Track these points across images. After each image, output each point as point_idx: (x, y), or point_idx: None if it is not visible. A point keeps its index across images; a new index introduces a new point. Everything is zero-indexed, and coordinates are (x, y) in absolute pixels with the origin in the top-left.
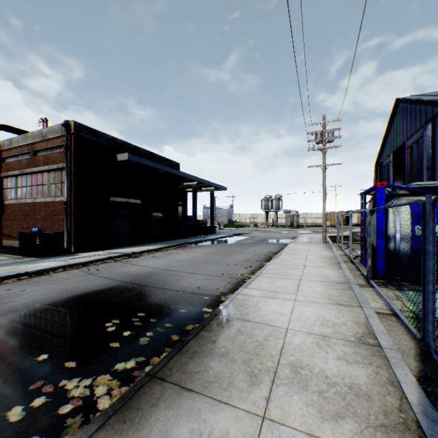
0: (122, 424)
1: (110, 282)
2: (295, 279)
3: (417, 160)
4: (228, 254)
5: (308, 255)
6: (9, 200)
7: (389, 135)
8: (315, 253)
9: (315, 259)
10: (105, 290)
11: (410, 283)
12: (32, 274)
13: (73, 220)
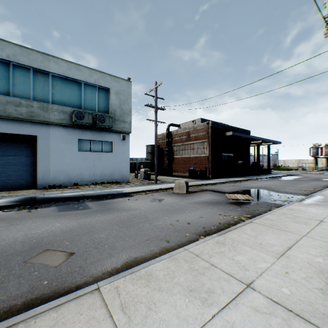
0: (303, 201)
1: (247, 188)
2: None
3: None
4: (294, 184)
5: None
6: (175, 156)
7: None
8: None
9: None
10: (250, 189)
11: None
12: (212, 184)
13: (210, 164)
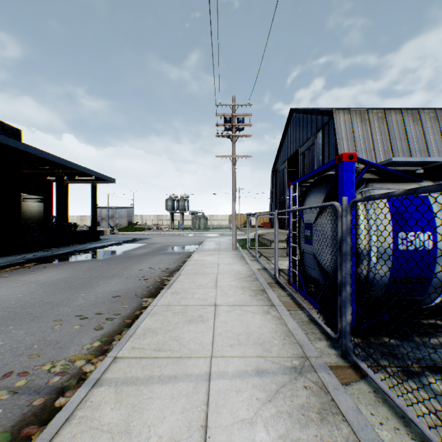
0: None
1: None
2: (198, 377)
3: (310, 166)
4: (89, 282)
5: (219, 275)
6: None
7: (284, 143)
8: (227, 269)
9: (229, 284)
10: None
11: (396, 338)
12: None
13: None
